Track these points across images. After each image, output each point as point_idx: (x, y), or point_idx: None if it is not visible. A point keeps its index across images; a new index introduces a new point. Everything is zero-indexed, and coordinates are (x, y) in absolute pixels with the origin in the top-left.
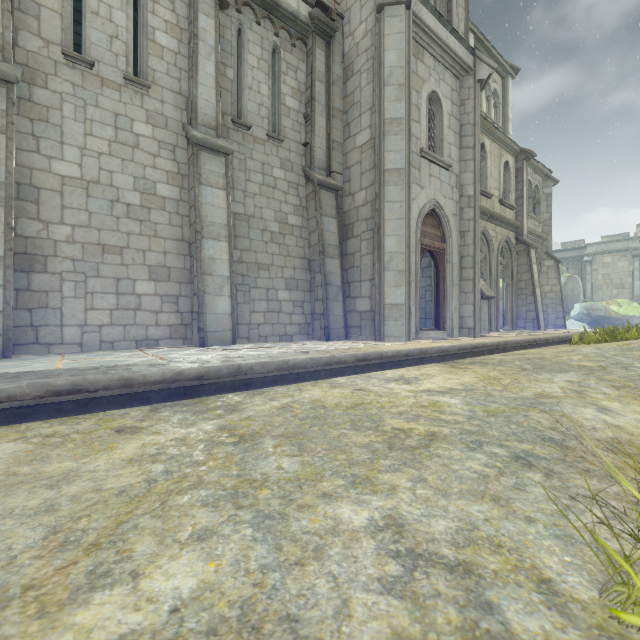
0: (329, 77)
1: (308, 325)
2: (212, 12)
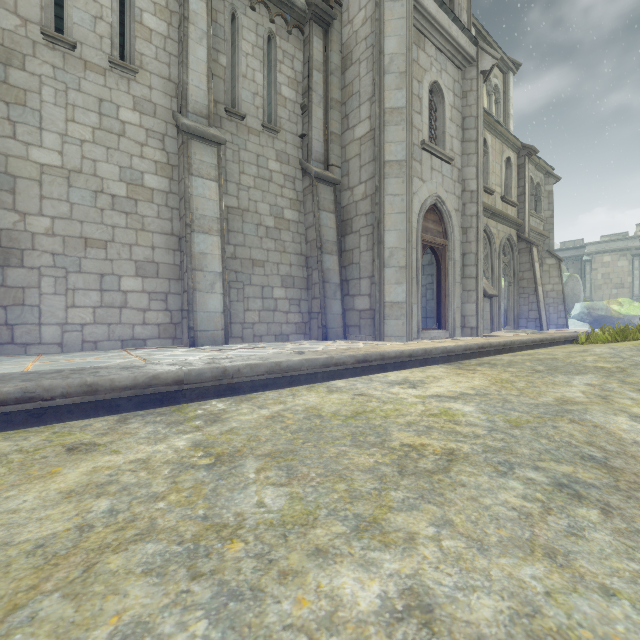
0: (327, 67)
1: (305, 324)
2: None
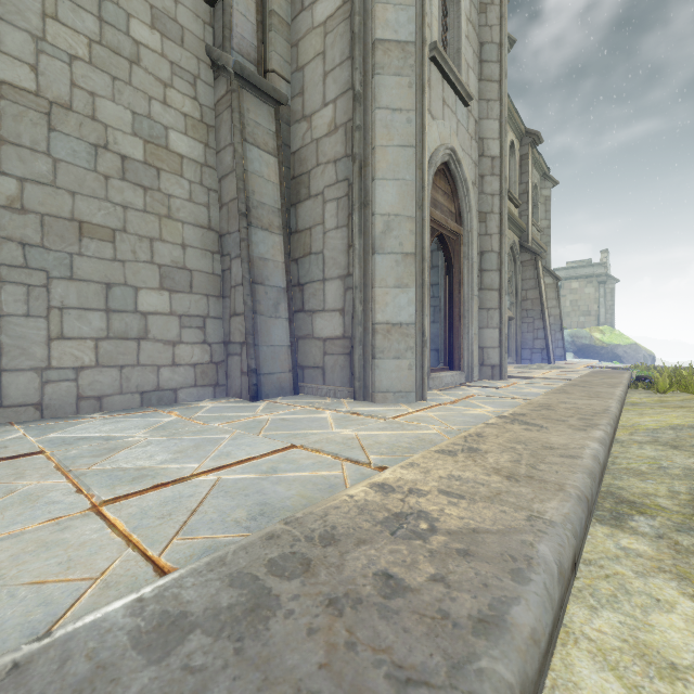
0: None
1: (216, 366)
2: None
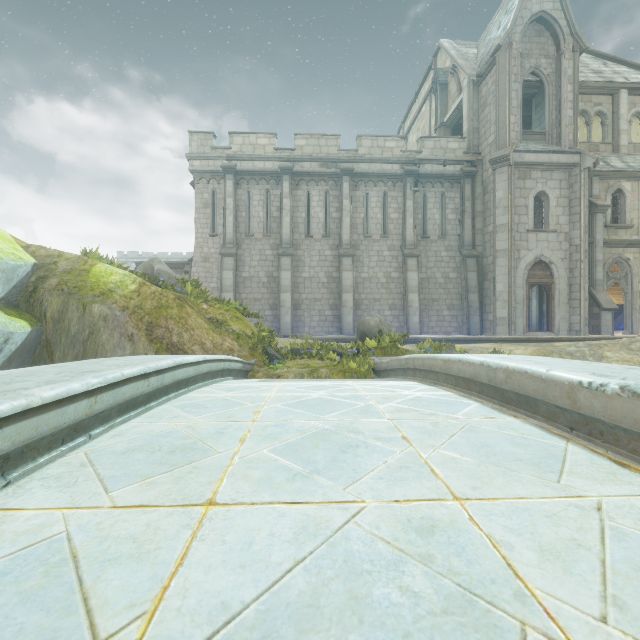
0: (474, 195)
1: (460, 327)
2: (412, 197)
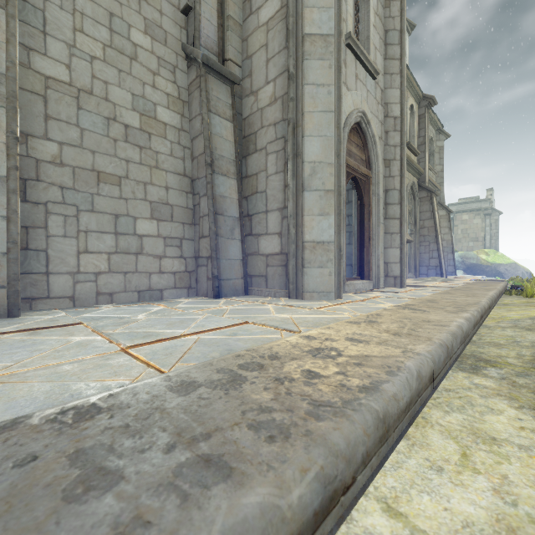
0: None
1: (189, 274)
2: None
